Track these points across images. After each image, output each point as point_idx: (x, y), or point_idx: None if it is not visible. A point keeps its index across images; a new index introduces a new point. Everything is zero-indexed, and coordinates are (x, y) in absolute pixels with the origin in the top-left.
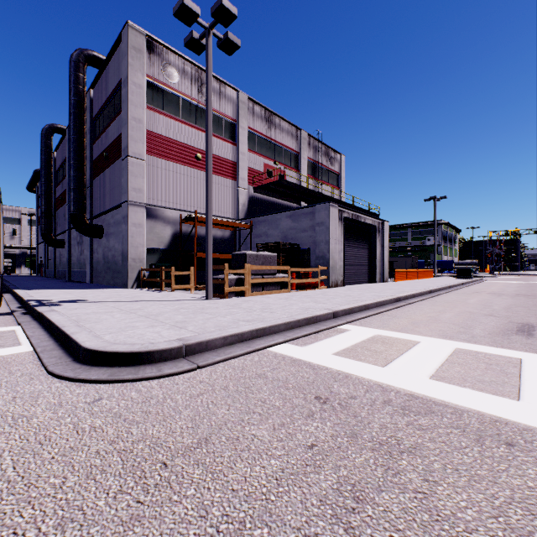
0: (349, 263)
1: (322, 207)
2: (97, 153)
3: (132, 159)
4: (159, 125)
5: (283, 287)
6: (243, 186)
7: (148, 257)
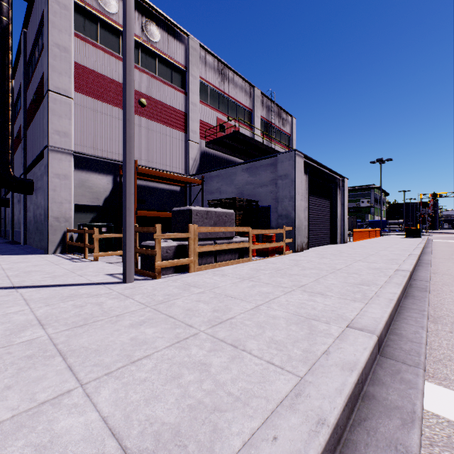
0: (312, 222)
1: (286, 157)
2: (29, 99)
3: (54, 94)
4: (92, 59)
5: (241, 254)
6: (194, 140)
7: (78, 215)
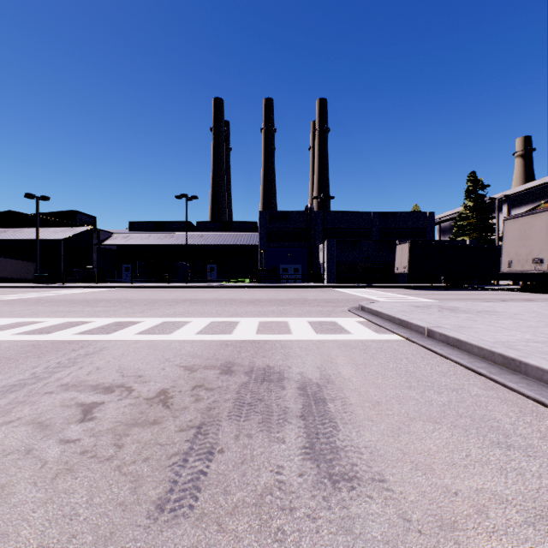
0: None
1: None
2: None
3: None
4: None
5: None
6: None
7: None
